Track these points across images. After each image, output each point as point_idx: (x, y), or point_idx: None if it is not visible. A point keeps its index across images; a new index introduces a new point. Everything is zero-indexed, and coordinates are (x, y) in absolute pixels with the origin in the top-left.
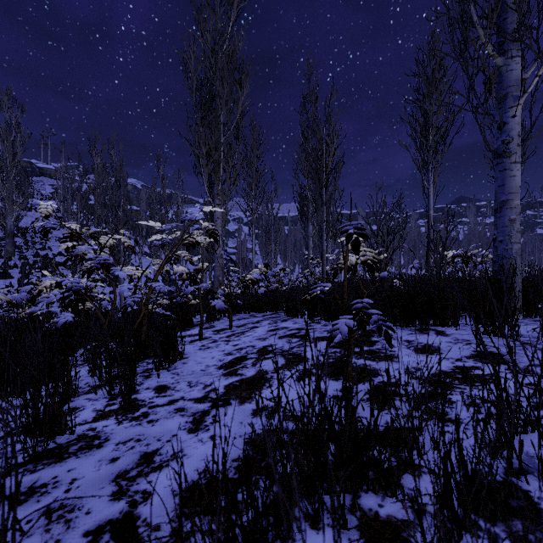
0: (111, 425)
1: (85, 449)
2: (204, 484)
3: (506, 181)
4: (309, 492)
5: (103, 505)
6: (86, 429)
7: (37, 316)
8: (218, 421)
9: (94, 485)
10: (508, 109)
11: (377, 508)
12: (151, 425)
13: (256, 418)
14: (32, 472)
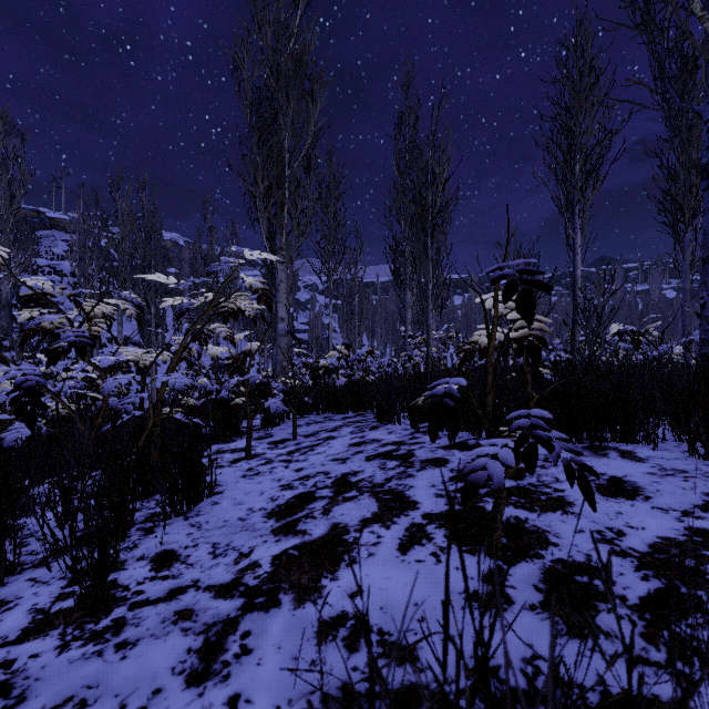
0: (46, 653)
1: None
2: None
3: None
4: None
5: None
6: None
7: None
8: (250, 650)
9: None
10: None
11: None
12: (120, 657)
13: (325, 647)
14: None
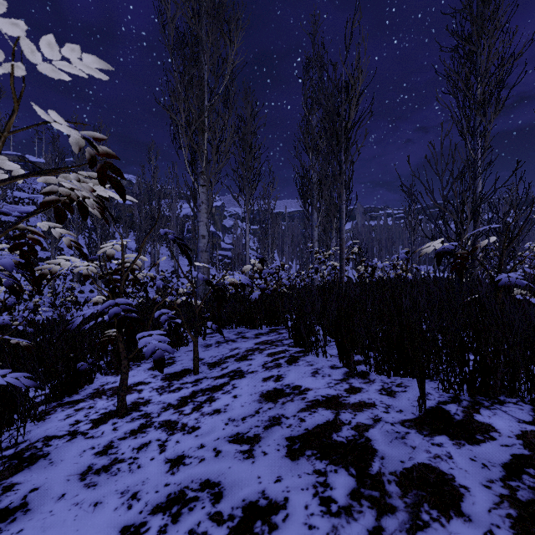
0: None
1: None
2: None
3: None
4: None
5: None
6: None
7: None
8: None
9: None
10: None
11: None
12: None
13: None
14: None
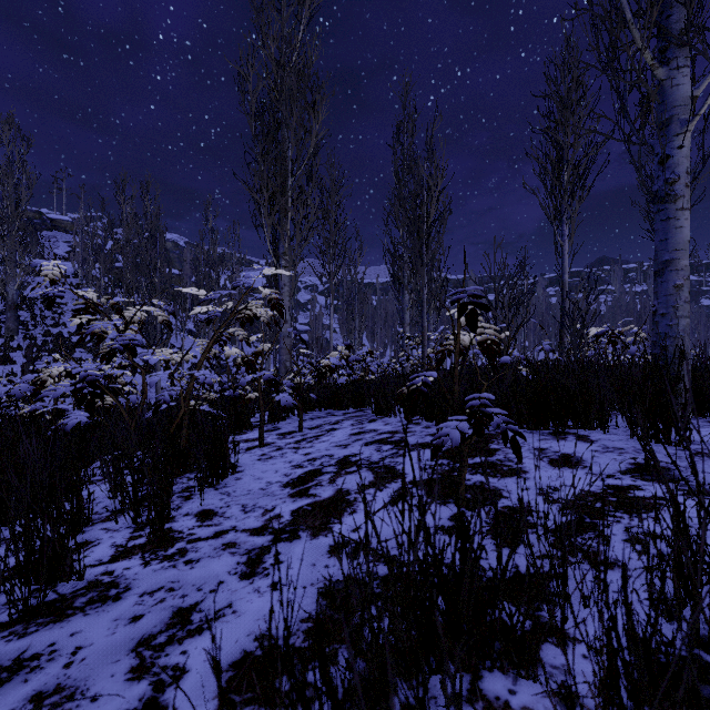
0: (135, 567)
1: (96, 602)
2: (261, 657)
3: (670, 234)
4: (409, 674)
5: (117, 687)
6: (99, 573)
7: (41, 414)
8: (282, 562)
9: (106, 657)
10: (673, 137)
11: (508, 696)
12: (189, 567)
13: (334, 558)
14: (21, 636)
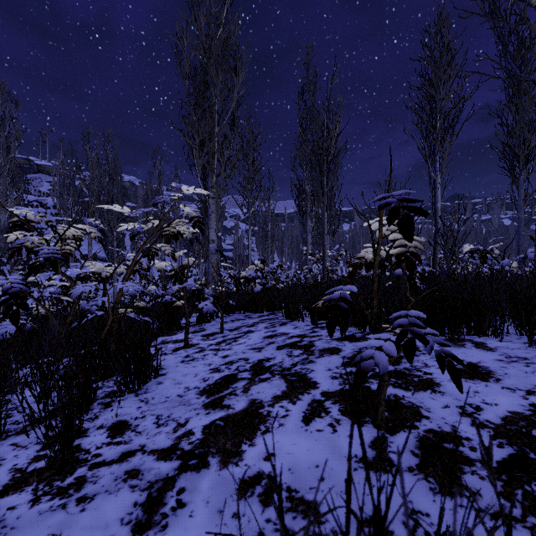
0: (21, 506)
1: None
2: None
3: None
4: None
5: None
6: None
7: None
8: (184, 504)
9: None
10: None
11: None
12: (80, 509)
13: (244, 502)
14: None
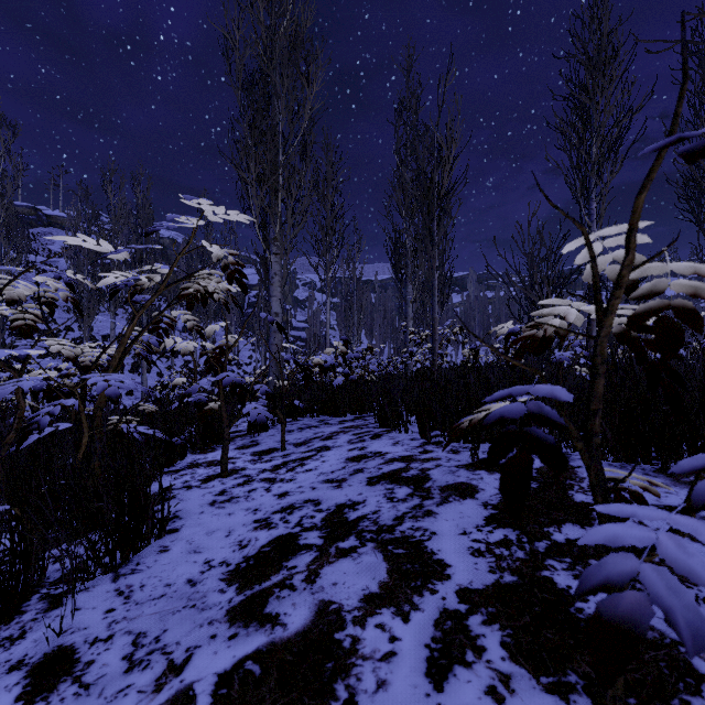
0: None
1: None
2: None
3: None
4: None
5: None
6: None
7: None
8: None
9: None
10: None
11: None
12: None
13: None
14: None
